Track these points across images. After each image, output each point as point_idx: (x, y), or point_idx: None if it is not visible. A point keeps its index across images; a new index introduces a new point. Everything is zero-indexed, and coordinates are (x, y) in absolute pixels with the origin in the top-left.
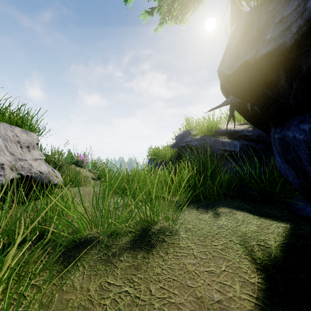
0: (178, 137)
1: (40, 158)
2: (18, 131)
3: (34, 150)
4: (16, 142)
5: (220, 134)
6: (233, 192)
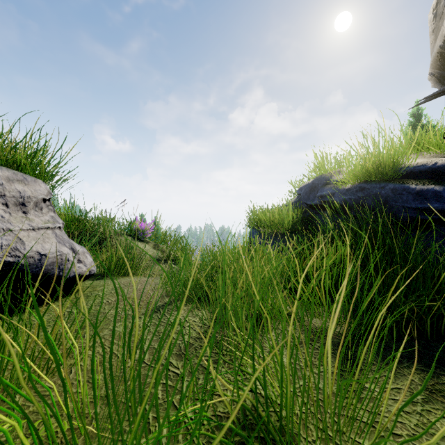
0: (302, 190)
1: (46, 227)
2: (6, 175)
3: (40, 212)
4: None
5: (404, 177)
6: None
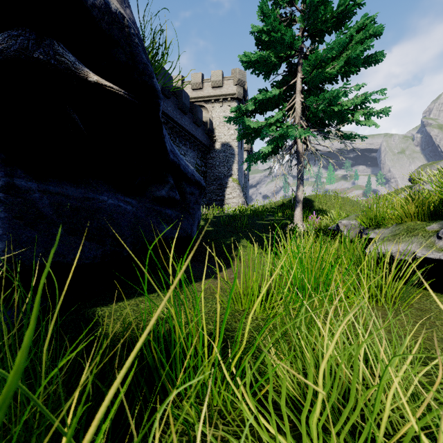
0: None
1: None
2: None
3: None
4: None
5: None
6: None
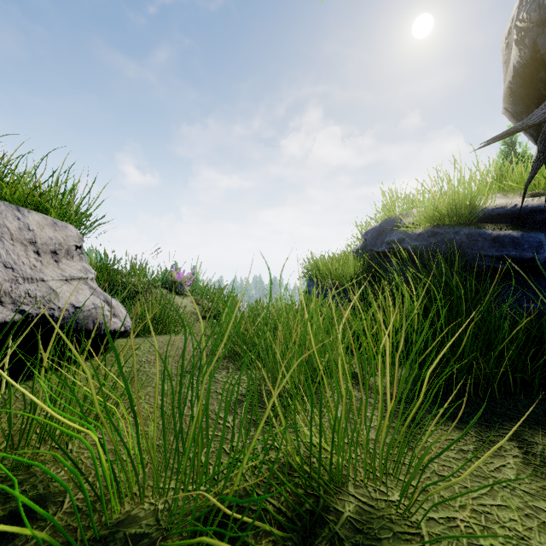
0: (368, 234)
1: (79, 277)
2: (36, 220)
3: (71, 261)
4: (27, 241)
5: (481, 221)
6: (541, 370)
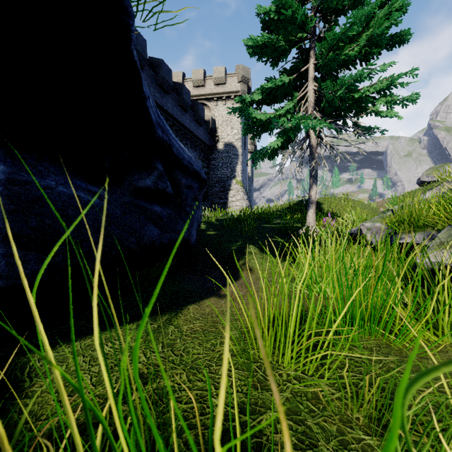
0: None
1: None
2: None
3: None
4: None
5: None
6: None
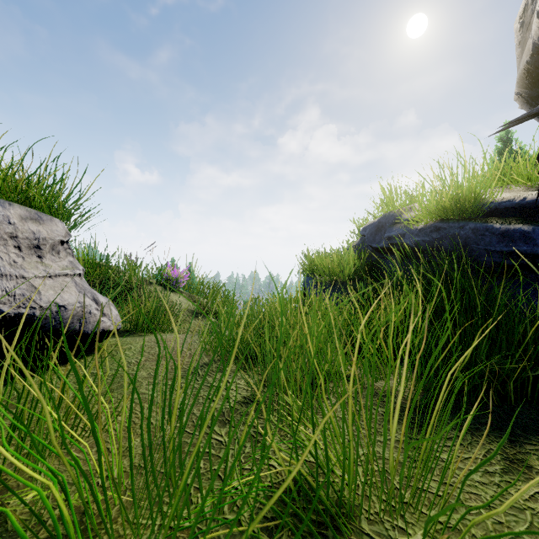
0: (367, 230)
1: (65, 273)
2: (18, 213)
3: (57, 256)
4: (7, 235)
5: (487, 215)
6: None
